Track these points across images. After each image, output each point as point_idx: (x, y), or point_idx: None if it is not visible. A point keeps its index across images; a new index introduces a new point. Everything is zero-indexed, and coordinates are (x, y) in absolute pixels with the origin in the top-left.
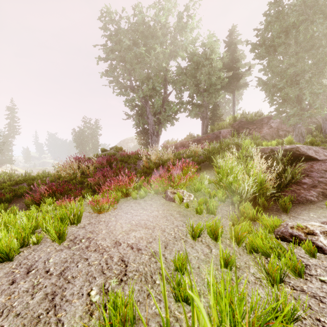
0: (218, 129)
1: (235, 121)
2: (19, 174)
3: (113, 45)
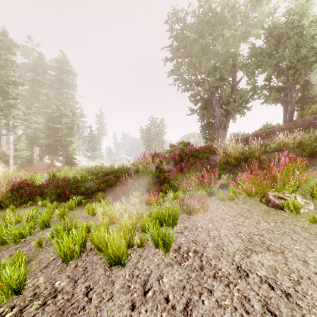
0: (311, 114)
1: None
2: (106, 167)
3: (178, 44)
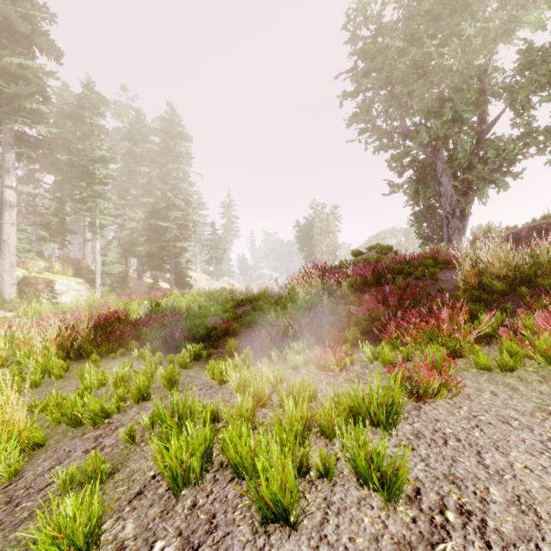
0: None
1: None
2: (239, 292)
3: (367, 64)
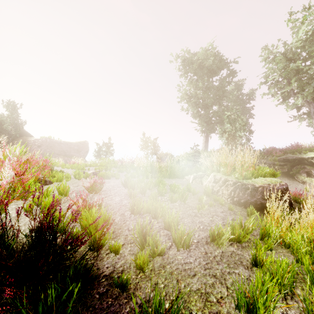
0: None
1: None
2: None
3: None
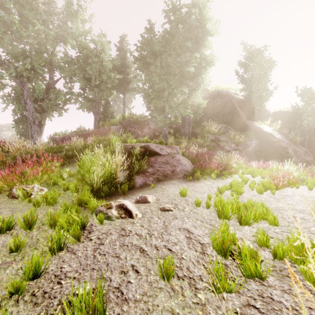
0: (108, 125)
1: (124, 119)
2: None
3: None
